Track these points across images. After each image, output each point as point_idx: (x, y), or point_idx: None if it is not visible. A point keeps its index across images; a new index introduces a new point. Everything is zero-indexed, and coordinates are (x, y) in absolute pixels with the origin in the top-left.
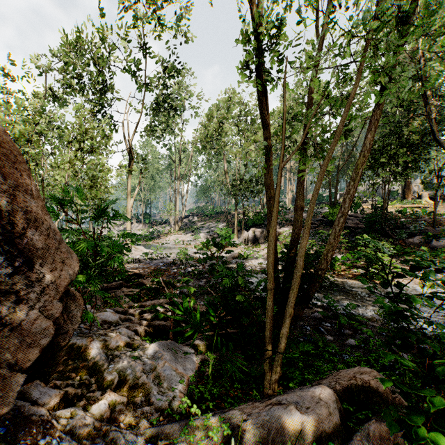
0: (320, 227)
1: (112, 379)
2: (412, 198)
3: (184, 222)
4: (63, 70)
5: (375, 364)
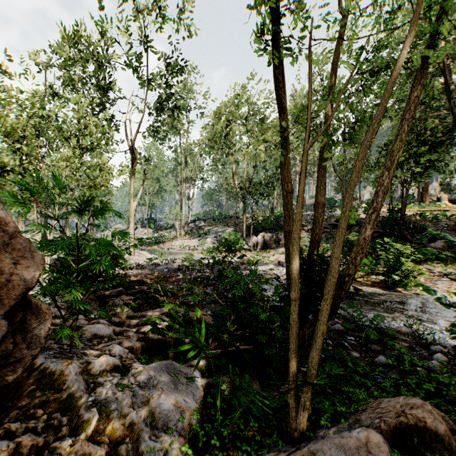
0: (333, 232)
1: (89, 418)
2: (430, 201)
3: (190, 226)
4: (63, 67)
5: (418, 390)
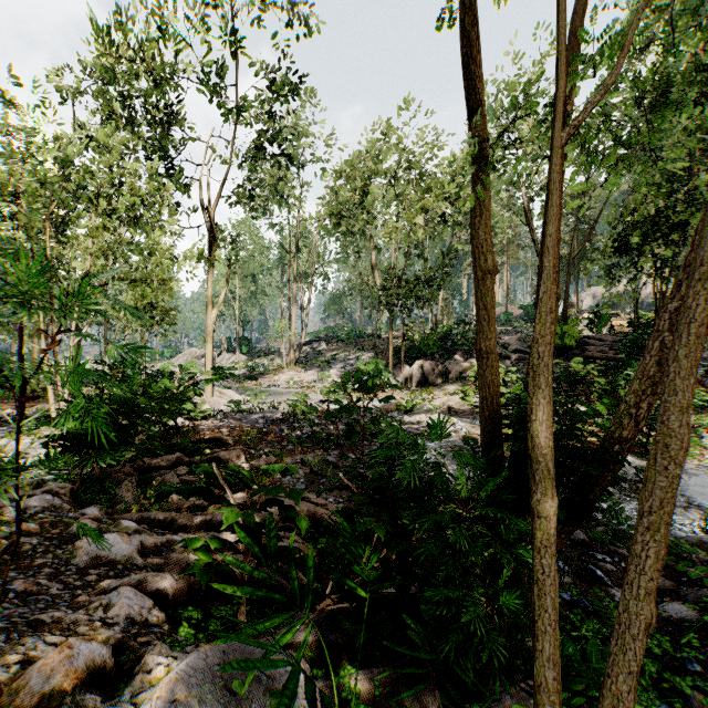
0: None
1: None
2: None
3: (305, 351)
4: (100, 93)
5: None
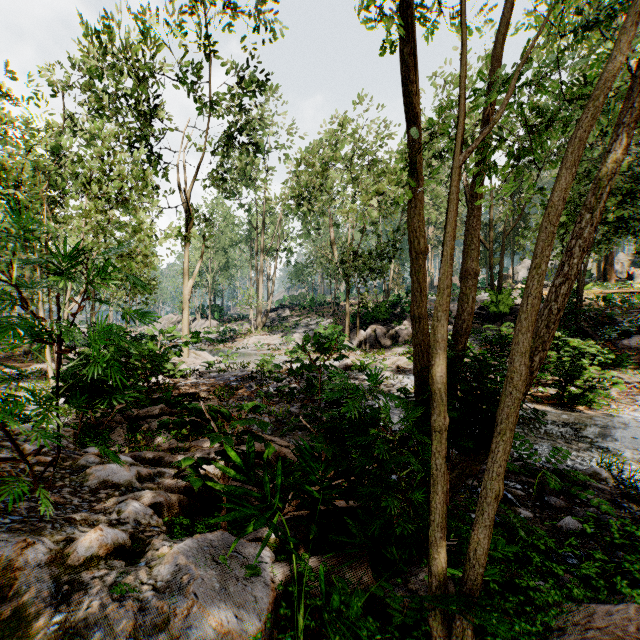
0: (476, 324)
1: None
2: (616, 280)
3: (271, 317)
4: (88, 87)
5: None
